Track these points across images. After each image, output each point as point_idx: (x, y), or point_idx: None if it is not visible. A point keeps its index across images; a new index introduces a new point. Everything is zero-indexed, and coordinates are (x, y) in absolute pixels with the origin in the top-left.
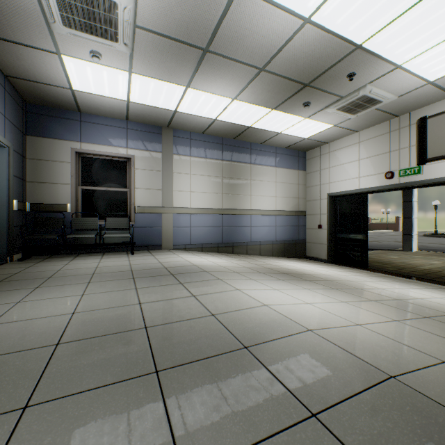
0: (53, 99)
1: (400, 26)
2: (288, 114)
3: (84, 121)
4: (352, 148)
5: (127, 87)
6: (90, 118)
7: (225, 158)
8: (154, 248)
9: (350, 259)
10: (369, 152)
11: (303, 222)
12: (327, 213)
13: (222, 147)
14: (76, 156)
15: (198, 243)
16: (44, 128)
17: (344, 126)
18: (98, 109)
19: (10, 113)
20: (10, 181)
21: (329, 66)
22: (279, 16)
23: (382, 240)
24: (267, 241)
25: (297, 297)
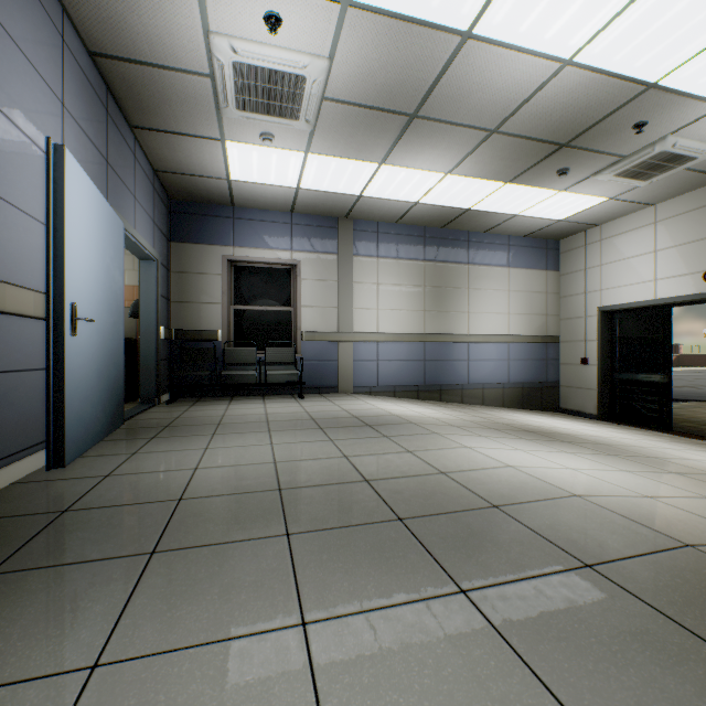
0: (204, 193)
1: None
2: (532, 187)
3: (238, 218)
4: (643, 232)
5: (299, 171)
6: (244, 213)
7: (429, 257)
8: (328, 391)
9: (638, 415)
10: (674, 238)
11: (554, 353)
12: (596, 338)
13: (424, 242)
14: (227, 266)
15: (389, 384)
16: (191, 232)
17: (628, 198)
18: (256, 201)
19: (158, 217)
20: (158, 302)
21: (601, 116)
22: (523, 62)
23: (703, 384)
24: (494, 383)
25: (553, 461)
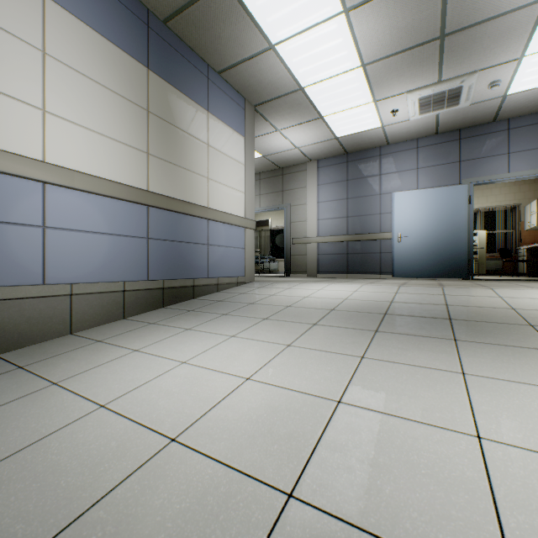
0: None
1: None
2: None
3: None
4: None
5: None
6: None
7: None
8: None
9: None
10: None
11: None
12: None
13: None
14: None
15: None
16: None
17: None
18: None
19: None
20: None
21: None
22: (361, 31)
23: None
24: None
25: (331, 290)
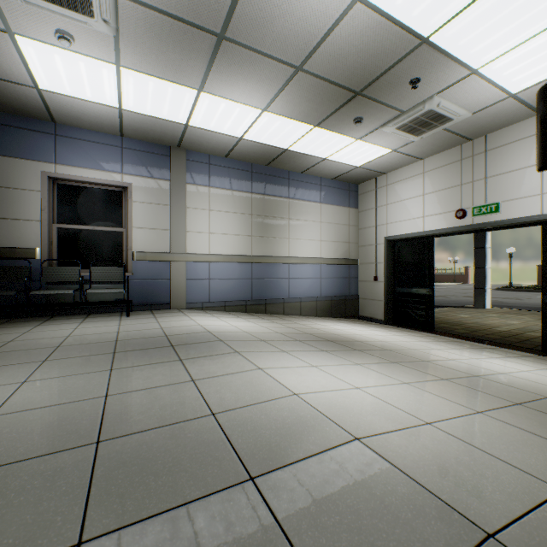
0: (13, 101)
1: (479, 12)
2: (336, 133)
3: (61, 135)
4: (415, 180)
5: (116, 87)
6: (69, 131)
7: (256, 190)
8: (160, 307)
9: (412, 320)
10: (436, 185)
11: (355, 272)
12: (384, 261)
13: (252, 176)
14: (49, 183)
15: (220, 300)
16: (2, 143)
17: (405, 151)
18: (79, 119)
19: None
20: None
21: (386, 67)
22: None
23: (450, 294)
24: (309, 297)
25: (342, 379)
